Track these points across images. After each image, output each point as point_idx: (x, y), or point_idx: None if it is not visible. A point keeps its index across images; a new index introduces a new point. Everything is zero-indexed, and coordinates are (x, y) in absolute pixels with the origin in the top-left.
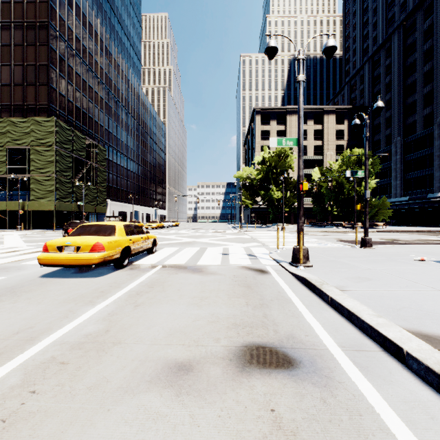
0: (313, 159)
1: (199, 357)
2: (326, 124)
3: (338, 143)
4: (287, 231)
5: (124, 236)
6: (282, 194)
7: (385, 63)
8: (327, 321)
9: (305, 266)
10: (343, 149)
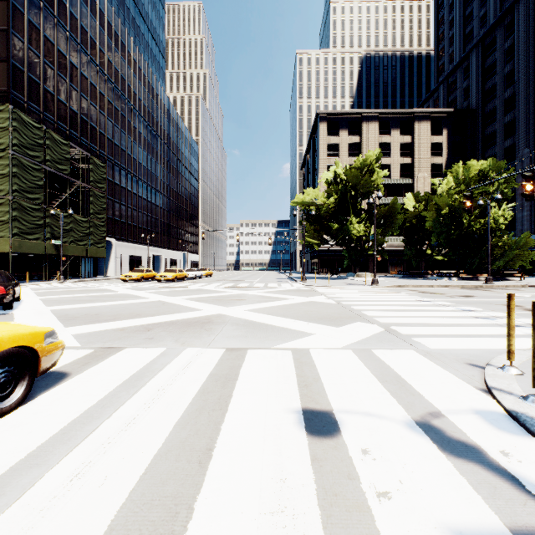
0: (399, 184)
1: None
2: (417, 134)
3: (434, 161)
4: (382, 286)
5: None
6: (365, 228)
7: (503, 46)
8: None
9: None
10: (441, 169)
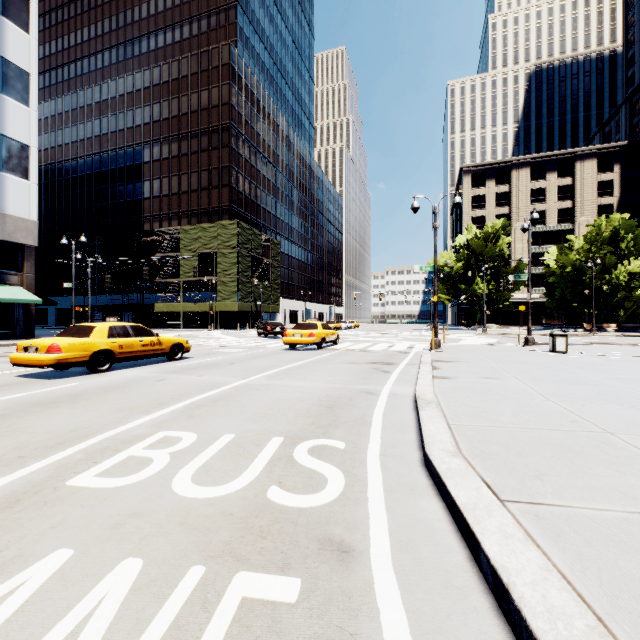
0: (557, 230)
1: (358, 362)
2: (579, 175)
3: (602, 202)
4: (489, 334)
5: (322, 330)
6: (491, 286)
7: None
8: (412, 361)
9: (437, 351)
10: (611, 210)
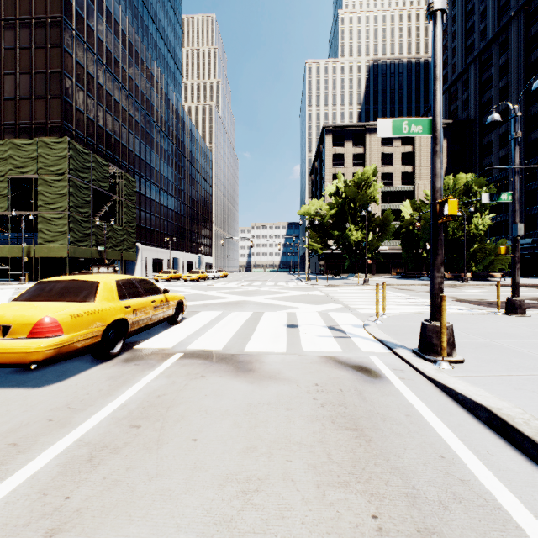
0: (401, 191)
1: None
2: (418, 144)
3: None
4: (372, 284)
5: (115, 300)
6: (362, 235)
7: (498, 62)
8: None
9: (450, 361)
10: None
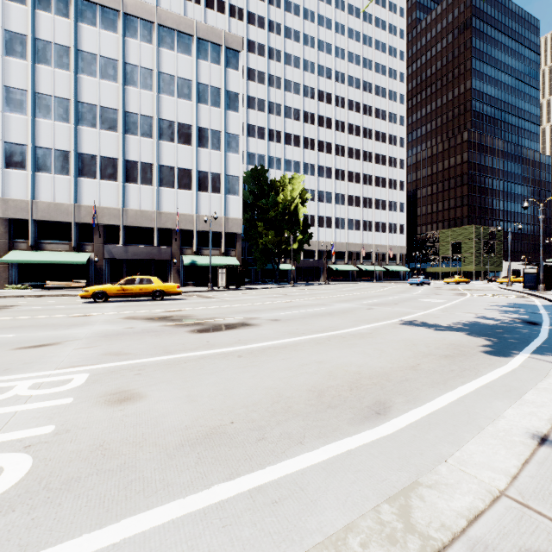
0: None
1: None
2: None
3: None
4: None
5: (512, 279)
6: None
7: None
8: None
9: None
10: None
